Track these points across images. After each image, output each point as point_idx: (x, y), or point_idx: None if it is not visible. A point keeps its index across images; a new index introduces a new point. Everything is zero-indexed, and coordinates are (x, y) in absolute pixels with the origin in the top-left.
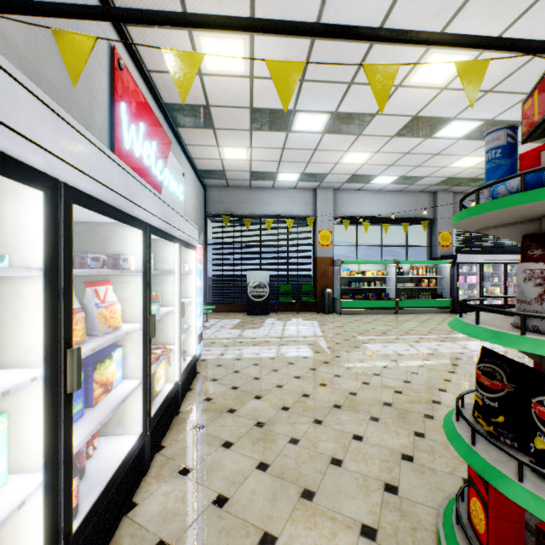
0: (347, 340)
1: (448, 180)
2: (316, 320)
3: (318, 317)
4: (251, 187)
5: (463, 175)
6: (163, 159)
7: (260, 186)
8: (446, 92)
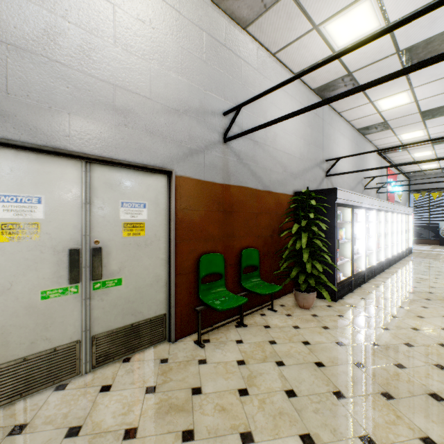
0: None
1: None
2: None
3: None
4: (442, 172)
5: None
6: (395, 183)
7: None
8: None
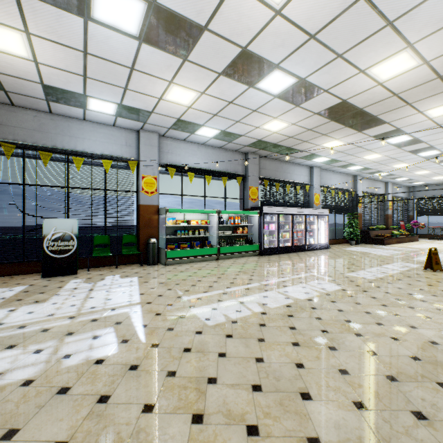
0: (170, 305)
1: (258, 143)
2: (137, 276)
3: (140, 271)
4: (53, 113)
5: (269, 140)
6: None
7: (65, 113)
8: (279, 20)
